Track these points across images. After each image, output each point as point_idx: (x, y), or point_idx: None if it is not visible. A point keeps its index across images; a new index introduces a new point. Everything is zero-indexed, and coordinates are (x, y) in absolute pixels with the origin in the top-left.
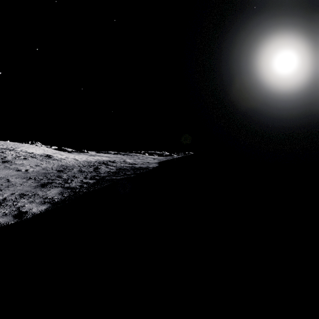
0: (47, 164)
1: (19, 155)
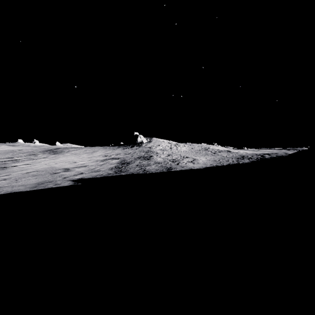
0: (232, 154)
1: (215, 150)
